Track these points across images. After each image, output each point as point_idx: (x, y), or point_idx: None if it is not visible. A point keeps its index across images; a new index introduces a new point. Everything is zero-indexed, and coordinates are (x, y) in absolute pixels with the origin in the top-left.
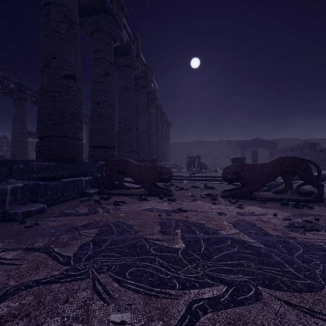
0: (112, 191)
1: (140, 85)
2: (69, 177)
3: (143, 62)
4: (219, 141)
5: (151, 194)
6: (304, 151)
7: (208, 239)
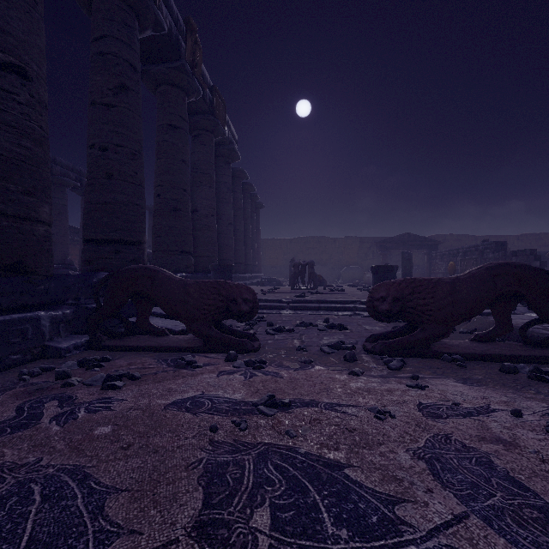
0: (121, 342)
1: (202, 127)
2: (1, 311)
3: (208, 83)
4: (345, 238)
5: (209, 347)
6: (487, 254)
7: None
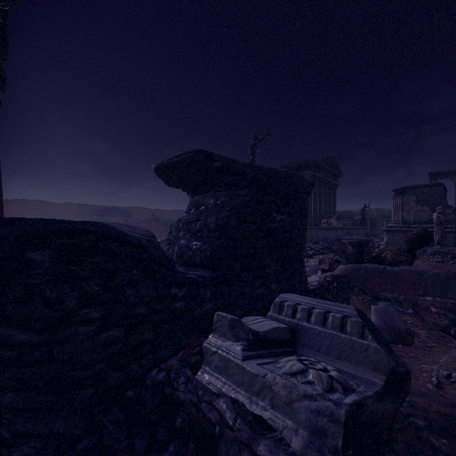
0: None
1: None
2: None
3: None
4: (65, 204)
5: None
6: (152, 223)
7: None
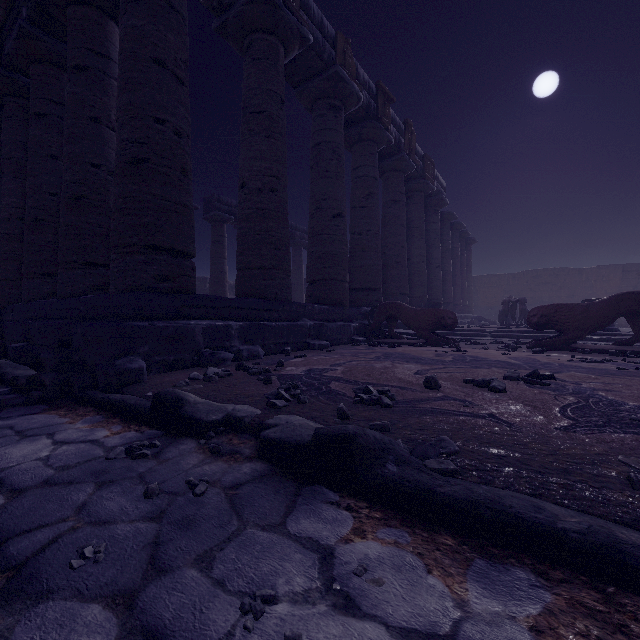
0: (382, 340)
1: (414, 189)
2: (338, 321)
3: (419, 155)
4: (596, 268)
5: (429, 343)
6: None
7: (475, 359)
